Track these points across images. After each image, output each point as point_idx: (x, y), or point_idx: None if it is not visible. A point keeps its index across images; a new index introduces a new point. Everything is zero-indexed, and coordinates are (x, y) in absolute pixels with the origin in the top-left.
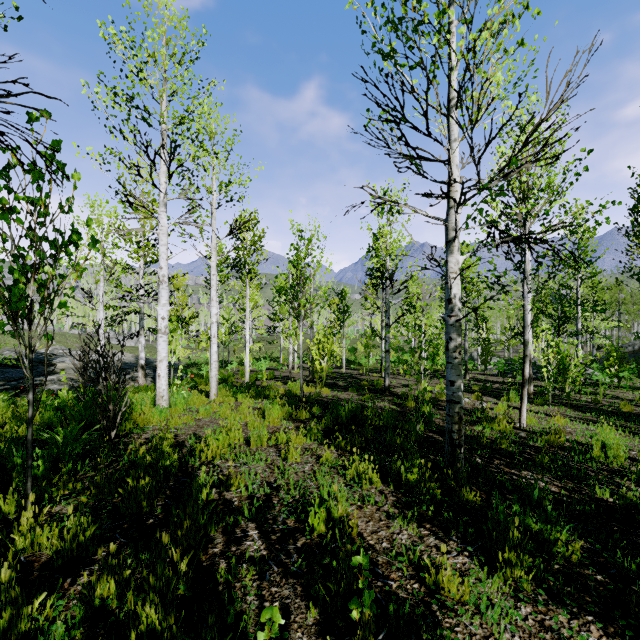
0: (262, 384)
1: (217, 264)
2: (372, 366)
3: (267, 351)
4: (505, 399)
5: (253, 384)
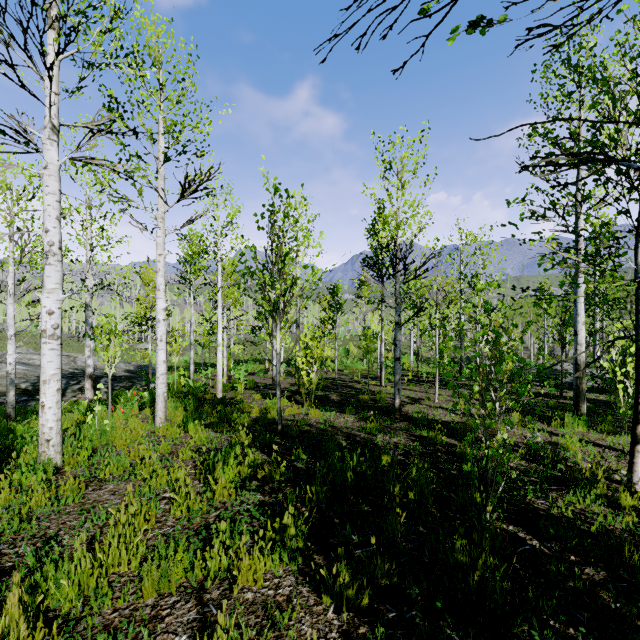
0: (237, 397)
1: (191, 255)
2: (366, 370)
3: (254, 352)
4: (558, 424)
5: (223, 399)
